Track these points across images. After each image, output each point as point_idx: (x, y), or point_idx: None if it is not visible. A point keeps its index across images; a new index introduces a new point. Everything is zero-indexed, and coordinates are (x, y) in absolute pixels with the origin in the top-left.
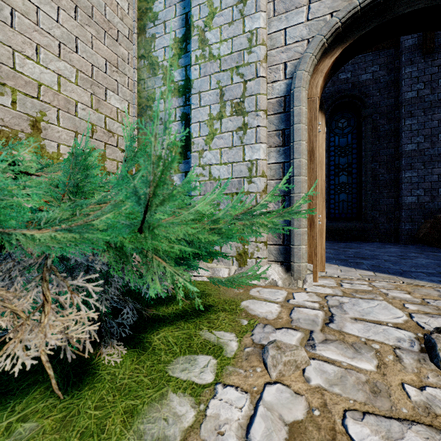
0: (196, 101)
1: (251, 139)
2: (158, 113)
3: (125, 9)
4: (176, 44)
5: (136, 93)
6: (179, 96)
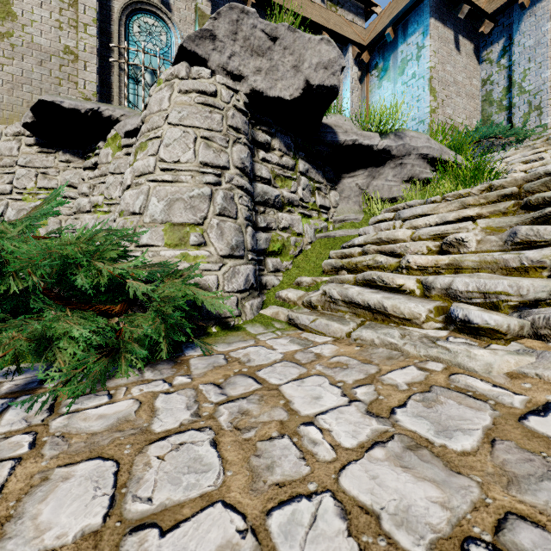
0: (516, 111)
1: (544, 117)
2: (493, 121)
3: (477, 85)
4: (504, 90)
5: (481, 116)
6: (506, 111)
